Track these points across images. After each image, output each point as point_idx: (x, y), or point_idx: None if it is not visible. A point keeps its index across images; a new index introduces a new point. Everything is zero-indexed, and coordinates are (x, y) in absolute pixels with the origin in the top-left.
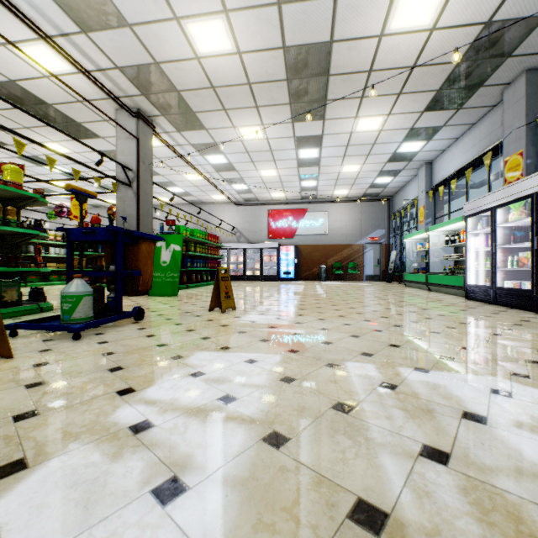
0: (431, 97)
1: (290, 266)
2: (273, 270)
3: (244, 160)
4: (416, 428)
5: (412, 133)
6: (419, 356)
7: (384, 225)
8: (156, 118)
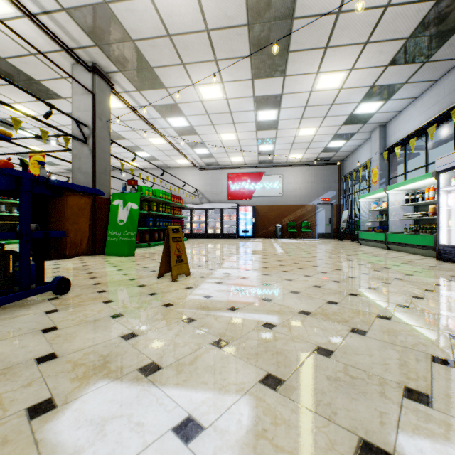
0: (399, 48)
1: (248, 224)
2: (232, 228)
3: (204, 122)
4: None
5: (372, 91)
6: None
7: (335, 187)
8: (114, 74)
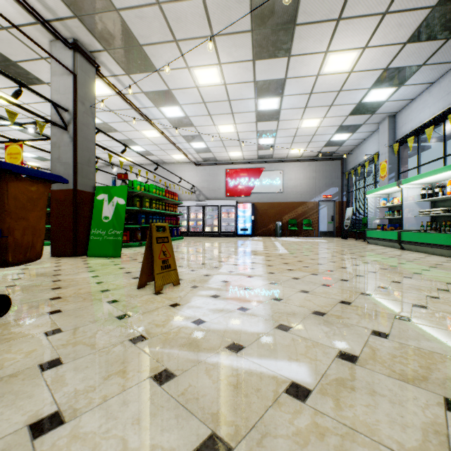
0: (422, 20)
1: (247, 222)
2: (231, 226)
3: (201, 112)
4: None
5: (384, 75)
6: None
7: (338, 183)
8: (99, 54)
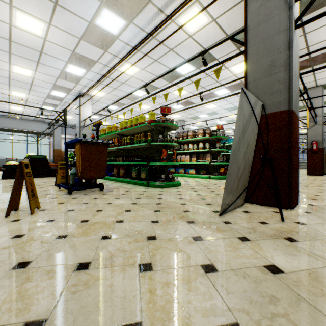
0: None
1: None
2: None
3: None
4: None
5: None
6: None
7: None
8: None
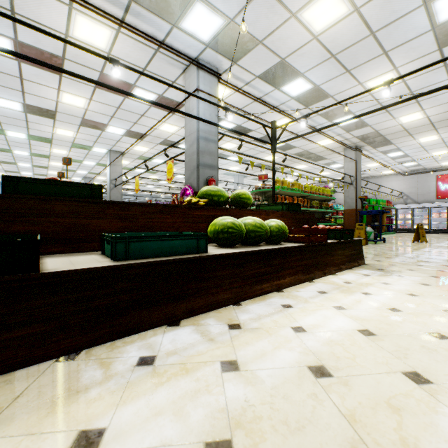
0: None
1: None
2: (442, 225)
3: (417, 151)
4: None
5: None
6: None
7: None
8: (363, 146)
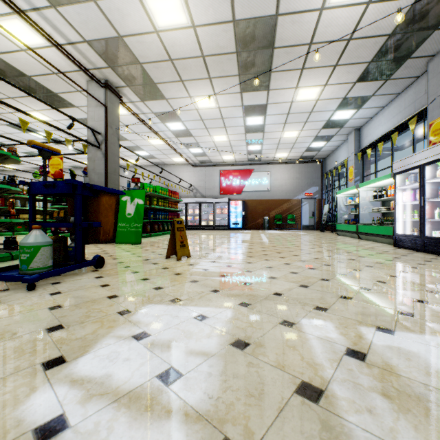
0: (363, 69)
1: (238, 217)
2: (224, 221)
3: (199, 126)
4: (414, 433)
5: (344, 102)
6: (376, 311)
7: (318, 183)
8: (122, 88)
